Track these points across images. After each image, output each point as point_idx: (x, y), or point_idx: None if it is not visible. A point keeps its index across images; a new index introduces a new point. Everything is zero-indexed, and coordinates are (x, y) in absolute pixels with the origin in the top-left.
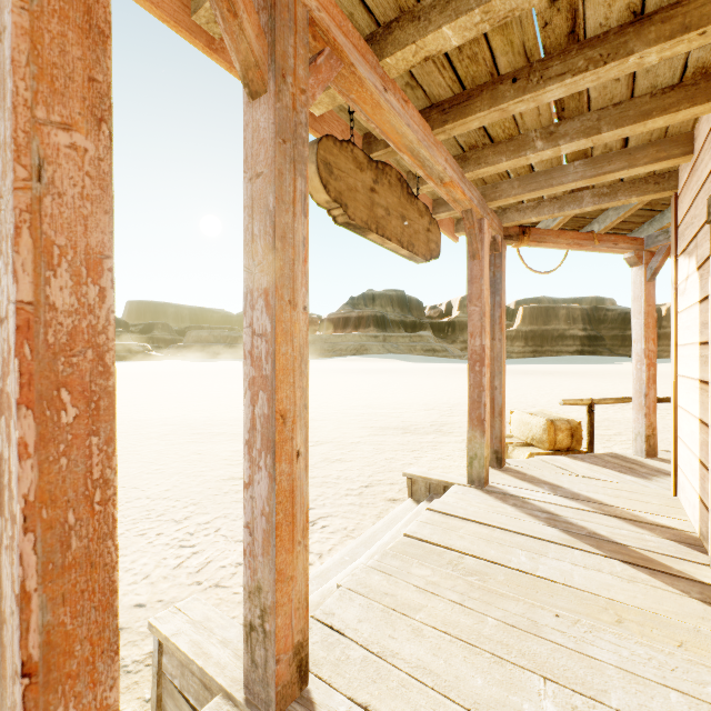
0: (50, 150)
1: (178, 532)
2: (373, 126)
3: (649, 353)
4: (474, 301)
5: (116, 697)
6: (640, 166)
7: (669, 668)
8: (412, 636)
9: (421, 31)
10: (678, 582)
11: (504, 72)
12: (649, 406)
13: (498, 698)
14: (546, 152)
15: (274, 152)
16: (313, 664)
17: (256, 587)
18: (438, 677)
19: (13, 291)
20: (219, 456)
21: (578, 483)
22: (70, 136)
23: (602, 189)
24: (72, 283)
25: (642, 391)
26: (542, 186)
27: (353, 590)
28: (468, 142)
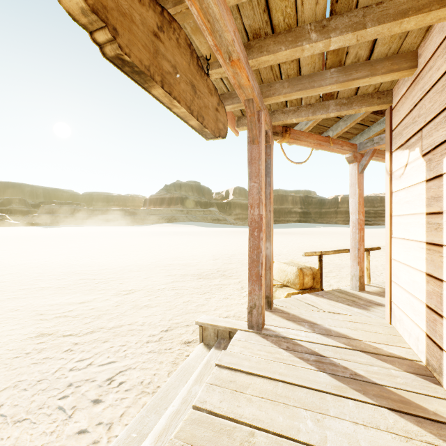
0: None
1: None
2: None
3: (360, 221)
4: (254, 178)
5: None
6: (379, 75)
7: None
8: None
9: None
10: (442, 431)
11: None
12: (360, 256)
13: None
14: (318, 44)
15: None
16: None
17: None
18: None
19: None
20: (36, 311)
21: (326, 319)
22: None
23: (342, 100)
24: None
25: (356, 247)
26: (306, 87)
27: None
28: (253, 28)
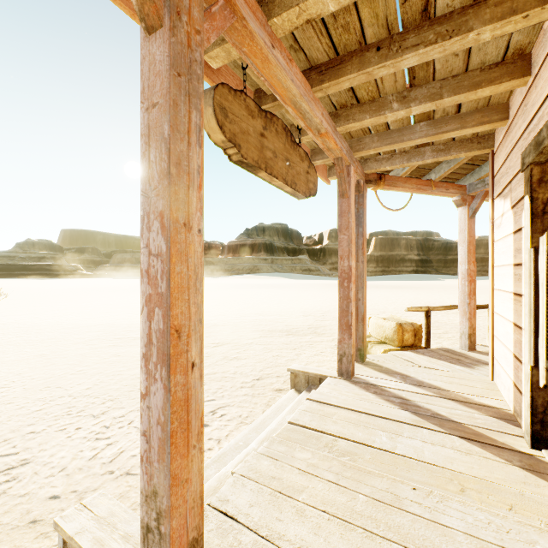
0: None
1: (95, 426)
2: (263, 79)
3: (470, 272)
4: (343, 231)
5: None
6: (469, 127)
7: (505, 530)
8: (296, 516)
9: None
10: (502, 453)
11: (370, 42)
12: (470, 312)
13: None
14: (400, 112)
15: (169, 83)
16: None
17: (152, 491)
18: None
19: None
20: (135, 357)
21: (421, 373)
22: None
23: (439, 146)
24: None
25: (466, 301)
26: (396, 141)
27: (246, 476)
28: (339, 102)
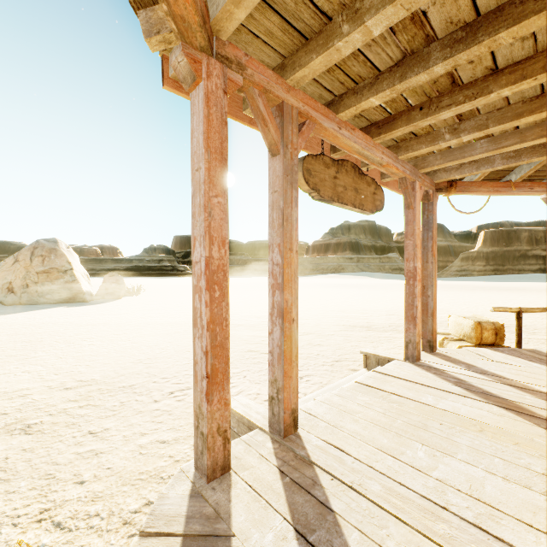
0: (213, 205)
1: None
2: (334, 145)
3: None
4: (409, 237)
5: (229, 397)
6: (529, 141)
7: (501, 450)
8: (353, 422)
9: (358, 100)
10: (534, 419)
11: (415, 104)
12: None
13: (394, 447)
14: (452, 141)
15: (283, 182)
16: (300, 425)
17: (274, 379)
18: (363, 437)
19: (204, 253)
20: (241, 338)
21: (490, 365)
22: (217, 199)
23: (509, 153)
24: (218, 249)
25: None
26: (457, 157)
27: (322, 402)
28: (399, 138)
